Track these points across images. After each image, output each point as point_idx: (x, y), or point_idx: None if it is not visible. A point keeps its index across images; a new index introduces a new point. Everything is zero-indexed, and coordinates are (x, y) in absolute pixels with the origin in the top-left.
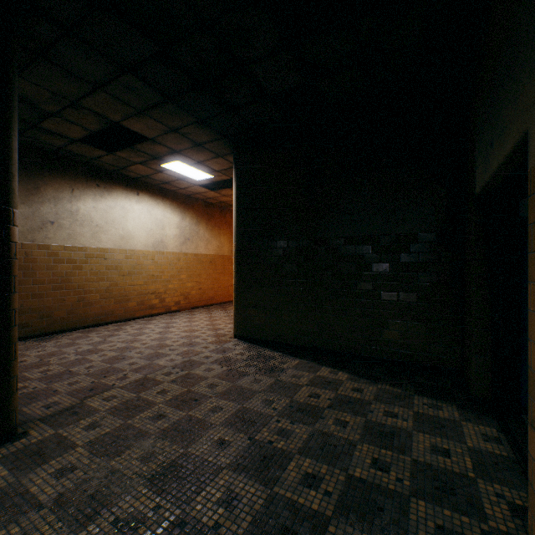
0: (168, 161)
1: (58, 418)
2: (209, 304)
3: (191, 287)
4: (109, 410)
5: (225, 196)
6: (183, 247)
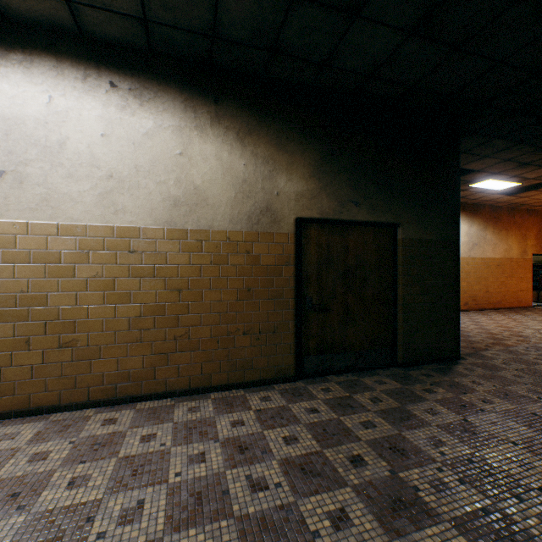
0: (478, 182)
1: (473, 356)
2: (495, 308)
3: (477, 290)
4: (504, 359)
5: (521, 197)
6: (470, 253)
